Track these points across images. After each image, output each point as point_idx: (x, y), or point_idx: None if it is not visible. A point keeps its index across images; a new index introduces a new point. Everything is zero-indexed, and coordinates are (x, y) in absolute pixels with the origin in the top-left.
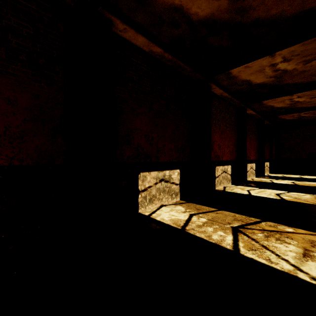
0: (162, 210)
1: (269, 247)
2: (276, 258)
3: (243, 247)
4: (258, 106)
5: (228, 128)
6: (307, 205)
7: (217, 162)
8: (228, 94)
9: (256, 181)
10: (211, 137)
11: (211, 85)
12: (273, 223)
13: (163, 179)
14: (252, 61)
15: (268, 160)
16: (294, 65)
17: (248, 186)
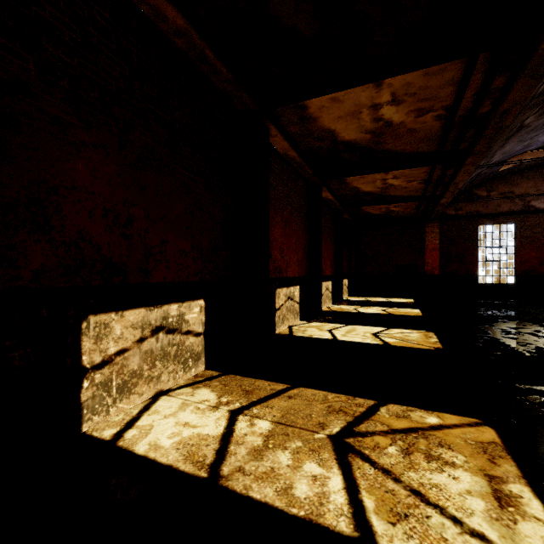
0: (158, 411)
1: (427, 491)
2: (461, 536)
3: (377, 511)
4: (339, 186)
5: (295, 217)
6: (424, 352)
7: (278, 280)
8: (298, 154)
9: (335, 312)
10: (268, 231)
11: (268, 126)
12: (399, 408)
13: (161, 326)
14: (345, 89)
15: (346, 275)
16: (403, 116)
17: (327, 323)
